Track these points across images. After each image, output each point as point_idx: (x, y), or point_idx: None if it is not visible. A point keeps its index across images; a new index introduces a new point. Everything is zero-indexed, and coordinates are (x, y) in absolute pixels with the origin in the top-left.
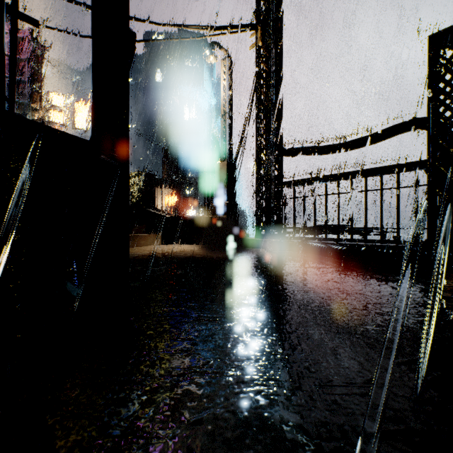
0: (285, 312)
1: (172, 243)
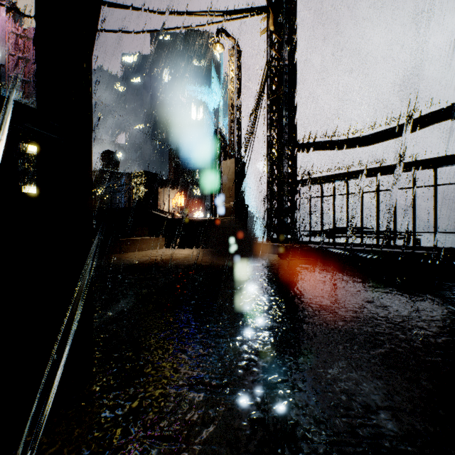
0: (326, 368)
1: (176, 247)
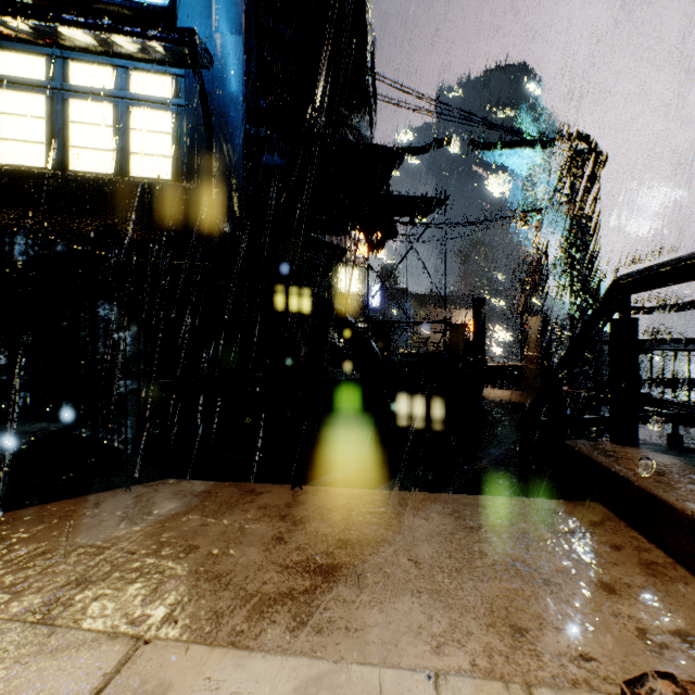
0: None
1: (487, 388)
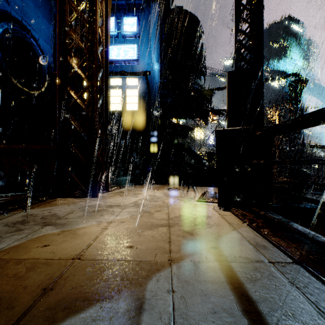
0: None
1: None
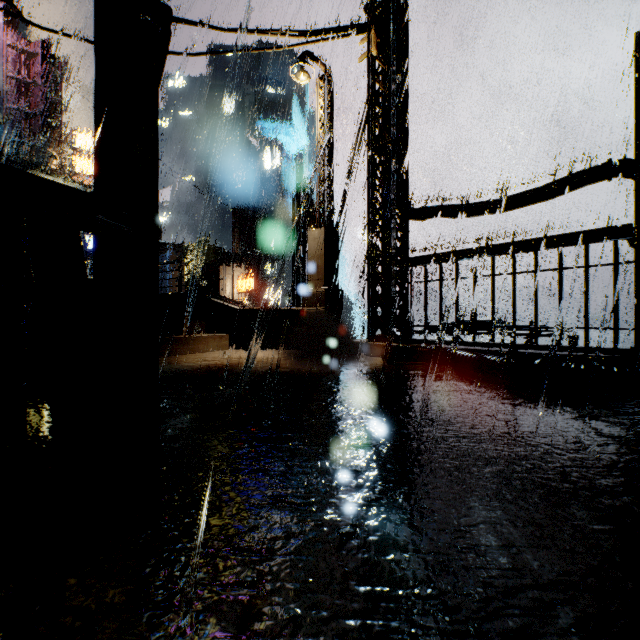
0: (427, 486)
1: (245, 348)
